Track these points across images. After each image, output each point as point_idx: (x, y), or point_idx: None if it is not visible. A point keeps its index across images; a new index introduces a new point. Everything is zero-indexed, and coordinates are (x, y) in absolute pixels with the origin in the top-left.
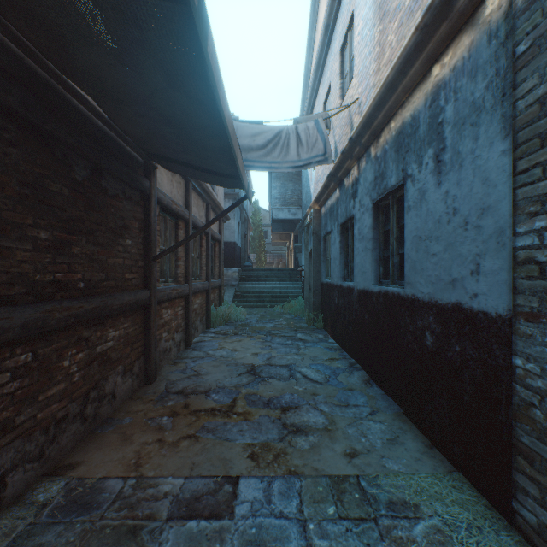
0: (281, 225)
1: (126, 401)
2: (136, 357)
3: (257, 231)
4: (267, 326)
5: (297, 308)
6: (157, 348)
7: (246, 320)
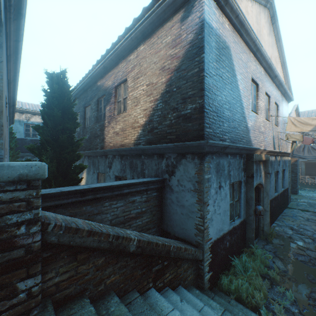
0: None
1: None
2: None
3: None
4: (314, 251)
5: (262, 256)
6: None
7: None
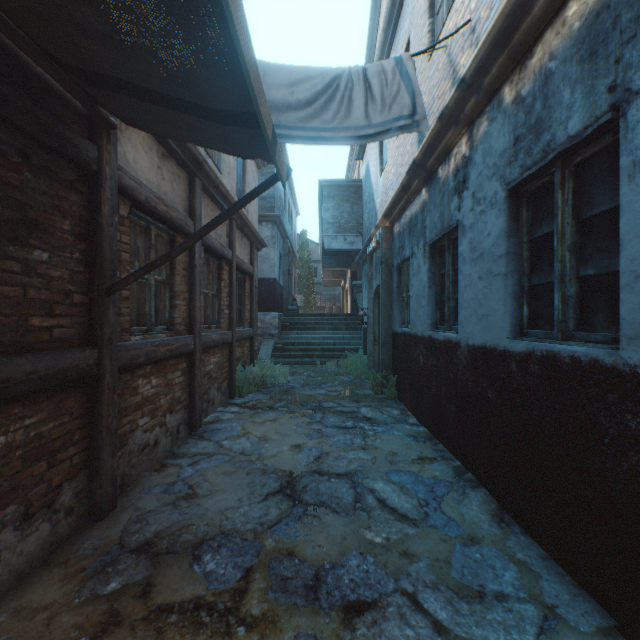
0: (335, 259)
1: (32, 572)
2: (64, 477)
3: (305, 268)
4: (317, 393)
5: (357, 367)
6: (125, 447)
7: (287, 383)
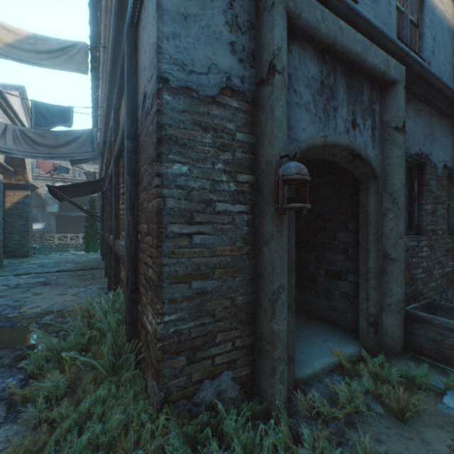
0: None
1: None
2: None
3: None
4: None
5: None
6: None
7: (24, 379)
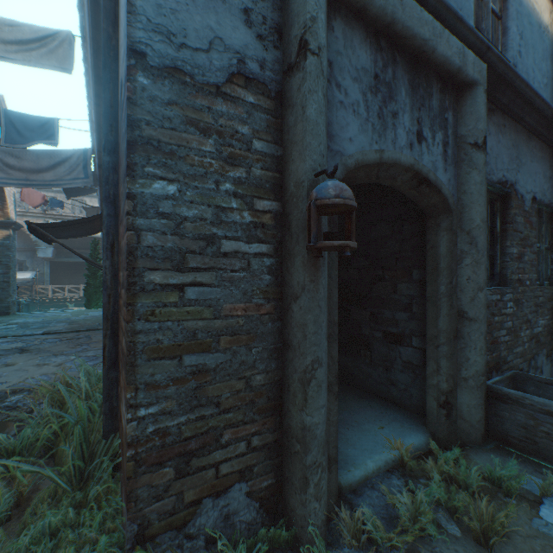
0: None
1: None
2: None
3: None
4: None
5: None
6: None
7: None
